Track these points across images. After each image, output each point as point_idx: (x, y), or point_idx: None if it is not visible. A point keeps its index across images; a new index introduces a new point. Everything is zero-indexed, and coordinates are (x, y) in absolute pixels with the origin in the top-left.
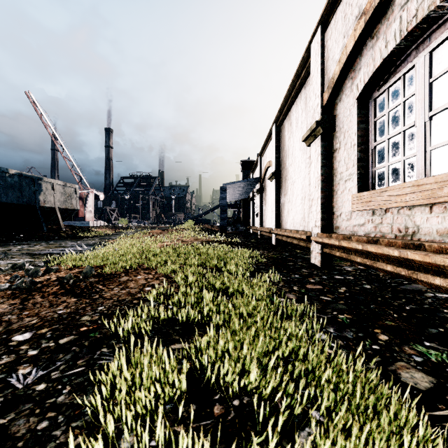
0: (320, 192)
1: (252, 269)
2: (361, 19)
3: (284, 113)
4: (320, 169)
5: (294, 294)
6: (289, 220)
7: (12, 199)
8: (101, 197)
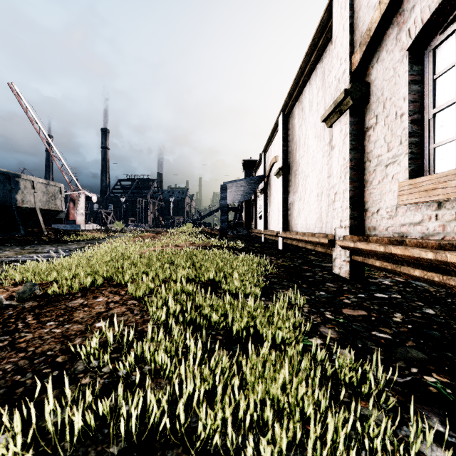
0: (348, 182)
1: (262, 284)
2: None
3: (294, 97)
4: (349, 152)
5: (331, 327)
6: (300, 222)
7: None
8: (94, 199)
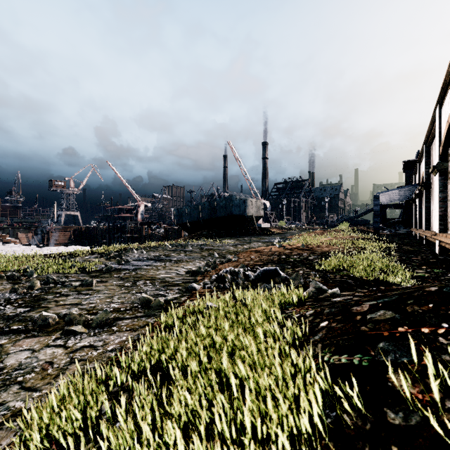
0: (438, 208)
1: (384, 251)
2: (447, 123)
3: (430, 139)
4: (438, 193)
5: (399, 258)
6: (434, 224)
7: (237, 213)
8: (268, 205)
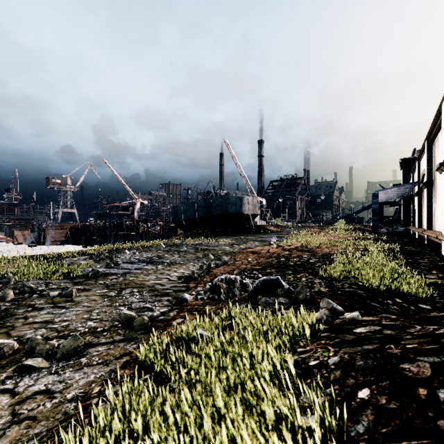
0: None
1: (387, 252)
2: None
3: (432, 135)
4: None
5: (405, 261)
6: (437, 224)
7: (233, 211)
8: (264, 202)
